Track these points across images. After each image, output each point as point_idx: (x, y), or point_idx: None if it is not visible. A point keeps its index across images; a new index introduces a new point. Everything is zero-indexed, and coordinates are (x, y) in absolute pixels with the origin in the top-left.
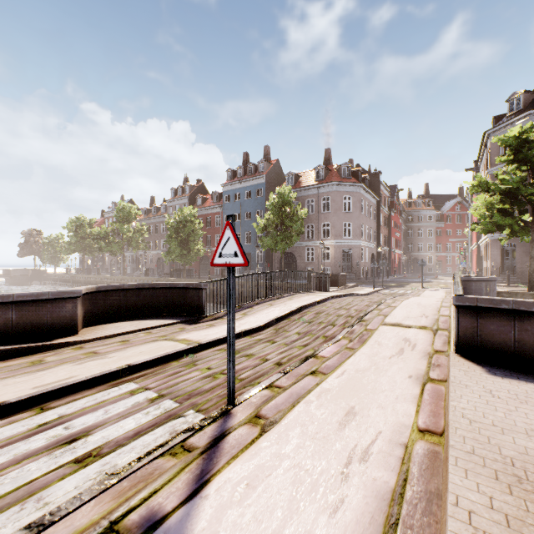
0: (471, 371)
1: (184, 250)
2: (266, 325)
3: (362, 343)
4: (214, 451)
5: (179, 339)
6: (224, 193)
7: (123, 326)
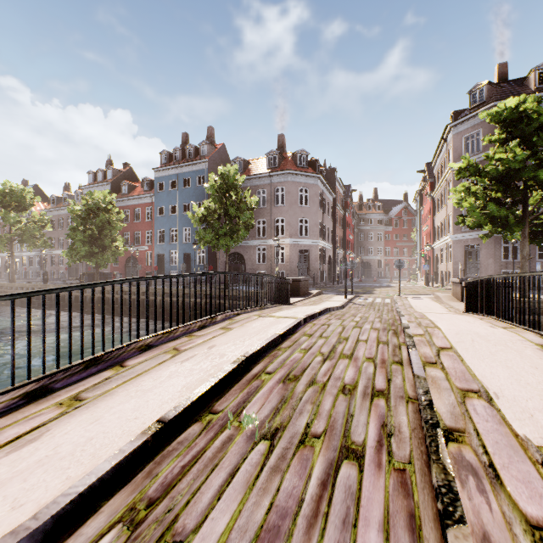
0: None
1: (95, 248)
2: (102, 484)
3: None
4: None
5: None
6: (157, 179)
7: None
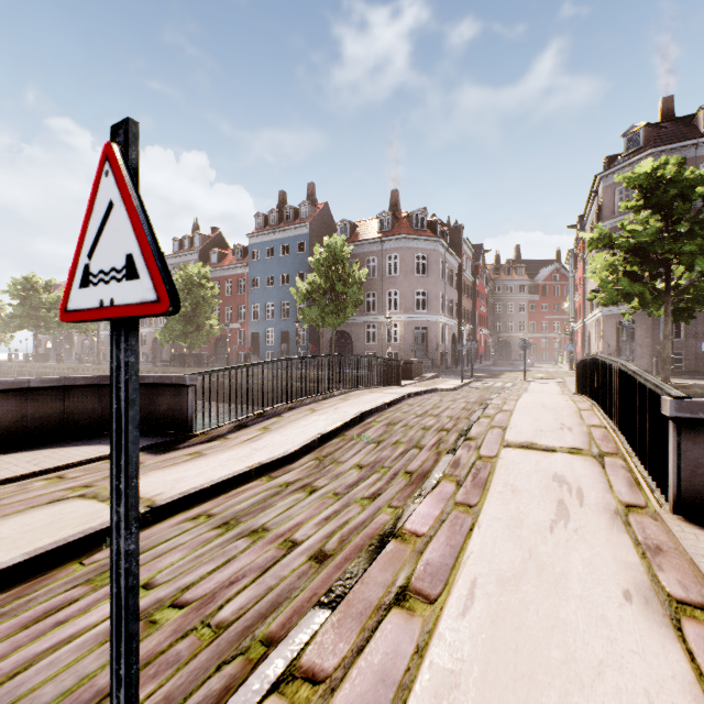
0: None
1: (190, 327)
2: (301, 451)
3: (482, 489)
4: None
5: None
6: (251, 246)
7: (10, 464)
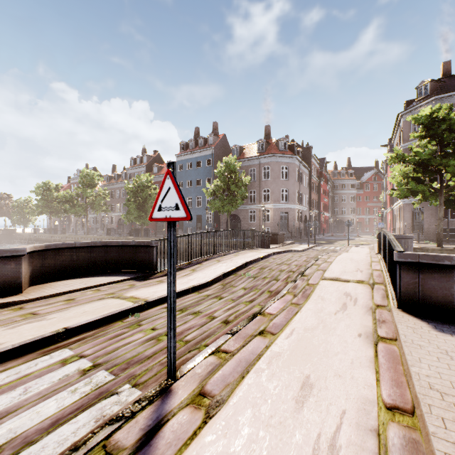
0: (418, 328)
1: (142, 212)
2: (214, 281)
3: (306, 298)
4: (144, 454)
5: (127, 296)
6: (178, 162)
7: (72, 284)
